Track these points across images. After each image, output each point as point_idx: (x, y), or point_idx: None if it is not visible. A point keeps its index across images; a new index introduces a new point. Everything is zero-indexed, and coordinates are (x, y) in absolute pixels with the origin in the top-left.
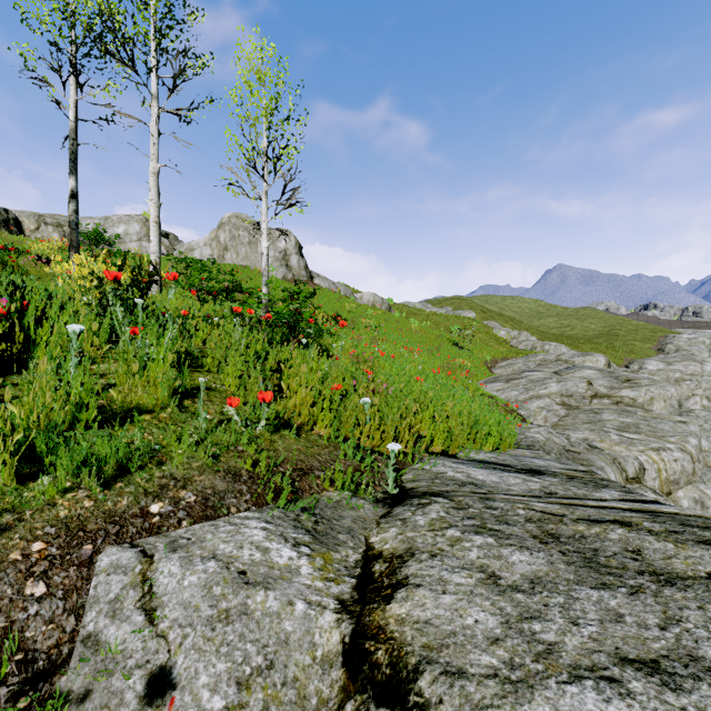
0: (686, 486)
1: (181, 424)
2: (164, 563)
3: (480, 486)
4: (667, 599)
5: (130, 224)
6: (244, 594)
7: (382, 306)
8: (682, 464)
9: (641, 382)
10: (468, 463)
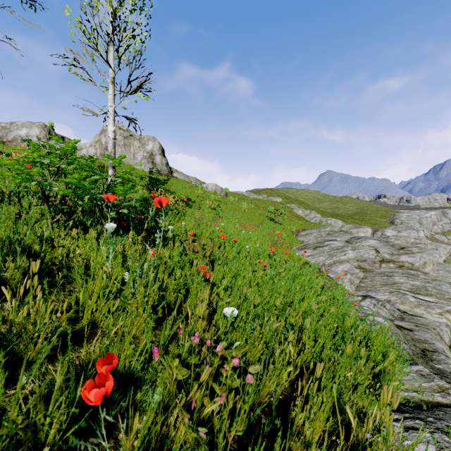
0: None
1: None
2: None
3: None
4: None
5: (31, 128)
6: None
7: (221, 193)
8: None
9: (412, 250)
10: None
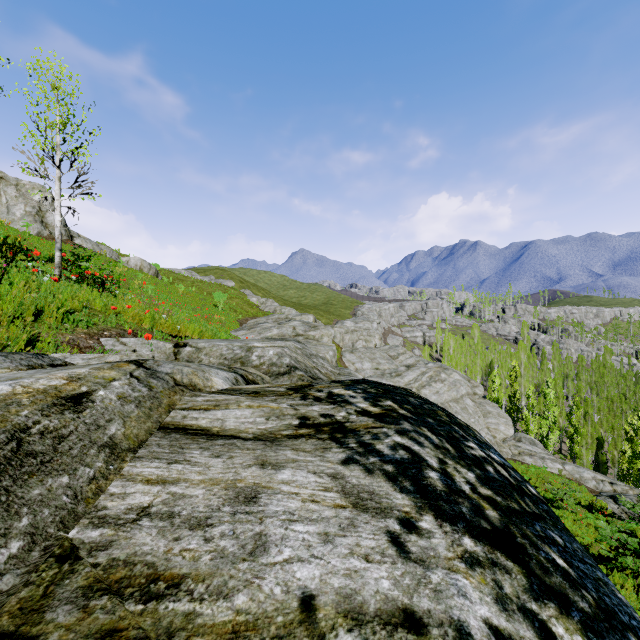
0: None
1: (93, 317)
2: (123, 338)
3: None
4: (241, 341)
5: None
6: (148, 341)
7: (150, 270)
8: None
9: (320, 327)
10: None
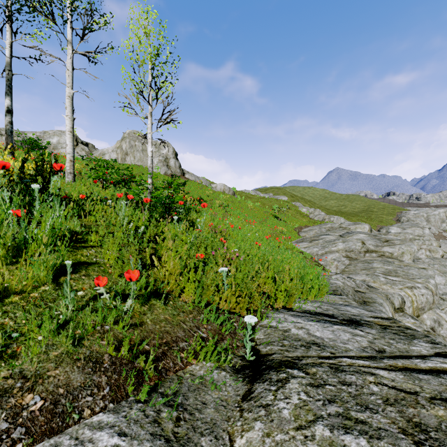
0: (428, 311)
1: (50, 304)
2: None
3: (322, 346)
4: None
5: (61, 137)
6: None
7: (229, 192)
8: (426, 297)
9: (395, 242)
10: (303, 316)
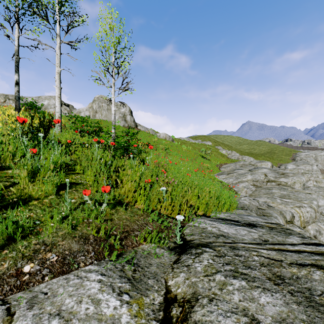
0: (312, 223)
1: (56, 206)
2: (20, 322)
3: (227, 237)
4: None
5: (50, 100)
6: None
7: (169, 139)
8: (310, 214)
9: (289, 175)
10: (217, 221)
